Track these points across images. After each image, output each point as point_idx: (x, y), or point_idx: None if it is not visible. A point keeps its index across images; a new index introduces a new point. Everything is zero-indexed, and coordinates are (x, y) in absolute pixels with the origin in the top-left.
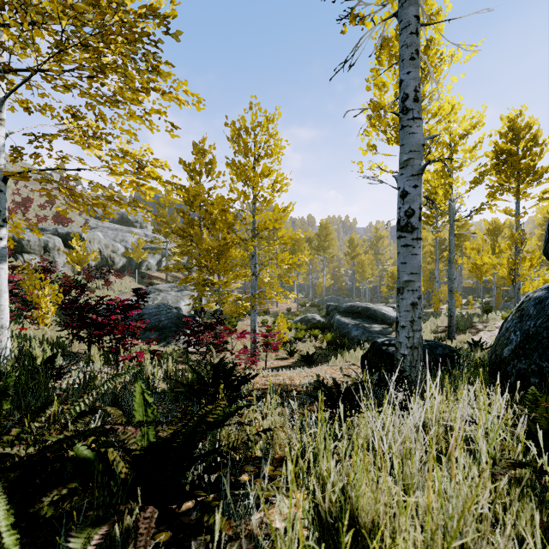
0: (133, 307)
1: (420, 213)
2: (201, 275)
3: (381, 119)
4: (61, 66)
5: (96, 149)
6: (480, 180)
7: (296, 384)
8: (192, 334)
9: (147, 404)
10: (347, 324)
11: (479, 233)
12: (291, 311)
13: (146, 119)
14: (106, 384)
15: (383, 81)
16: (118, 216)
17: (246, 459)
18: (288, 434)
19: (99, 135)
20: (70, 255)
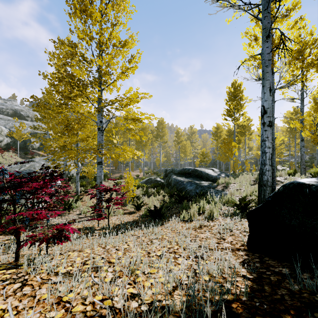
0: None
1: None
2: None
3: None
4: None
5: None
6: (304, 48)
7: (143, 311)
8: None
9: None
10: (183, 181)
11: None
12: (139, 177)
13: None
14: None
15: None
16: (12, 111)
17: None
18: None
19: None
20: None
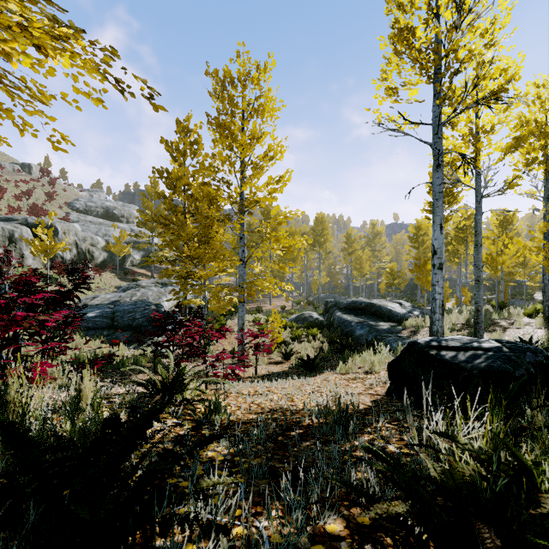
0: (65, 295)
1: None
2: (184, 268)
3: (410, 42)
4: None
5: None
6: (519, 143)
7: (298, 409)
8: (160, 333)
9: None
10: (350, 322)
11: (494, 221)
12: (285, 309)
13: None
14: None
15: None
16: (103, 210)
17: None
18: None
19: None
20: (33, 244)
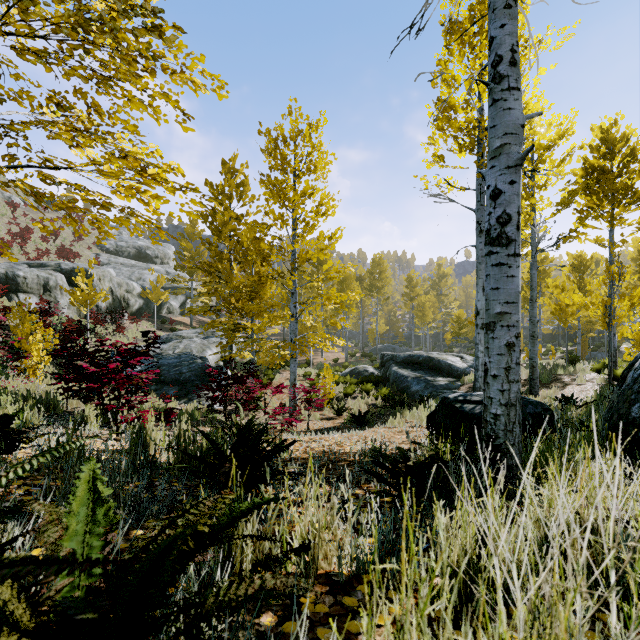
0: (142, 355)
1: (519, 219)
2: (231, 319)
3: (451, 121)
4: (31, 27)
5: (88, 150)
6: (570, 201)
7: (346, 452)
8: (217, 388)
9: (97, 502)
10: (406, 377)
11: (564, 268)
12: (338, 362)
13: (149, 105)
14: (16, 470)
15: (452, 74)
16: (135, 250)
17: (268, 594)
18: (338, 540)
19: (92, 132)
20: (74, 294)
